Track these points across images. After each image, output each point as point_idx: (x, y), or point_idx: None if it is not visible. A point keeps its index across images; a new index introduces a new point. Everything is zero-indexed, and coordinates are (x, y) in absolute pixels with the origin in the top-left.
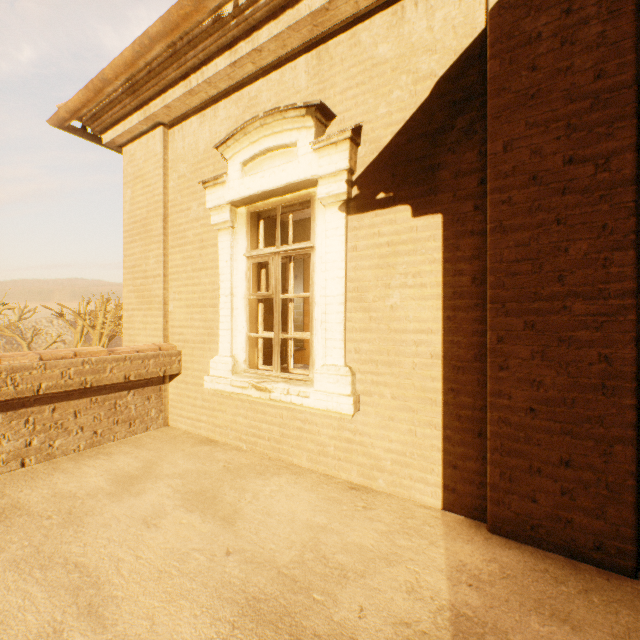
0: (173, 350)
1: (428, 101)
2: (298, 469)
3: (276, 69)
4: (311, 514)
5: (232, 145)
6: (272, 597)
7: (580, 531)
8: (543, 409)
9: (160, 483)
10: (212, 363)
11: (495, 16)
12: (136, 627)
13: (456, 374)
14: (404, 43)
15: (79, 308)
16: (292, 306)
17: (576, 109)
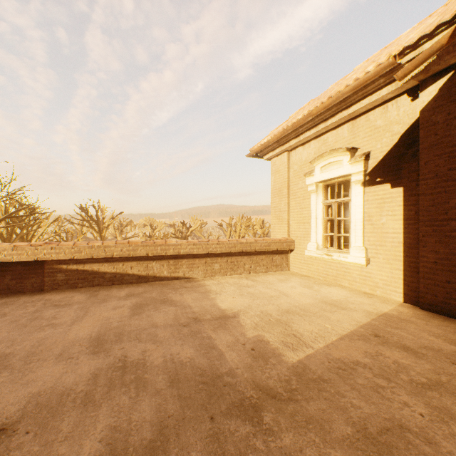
0: (291, 240)
1: (397, 143)
2: (343, 286)
3: (334, 129)
4: (345, 294)
5: (316, 161)
6: (329, 301)
7: (453, 307)
8: (439, 262)
9: (292, 282)
10: (308, 245)
11: (421, 114)
12: (296, 298)
13: (408, 249)
14: (387, 120)
15: (229, 222)
16: (342, 222)
17: (451, 150)
